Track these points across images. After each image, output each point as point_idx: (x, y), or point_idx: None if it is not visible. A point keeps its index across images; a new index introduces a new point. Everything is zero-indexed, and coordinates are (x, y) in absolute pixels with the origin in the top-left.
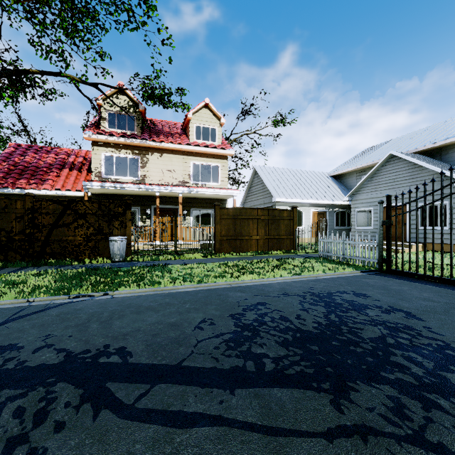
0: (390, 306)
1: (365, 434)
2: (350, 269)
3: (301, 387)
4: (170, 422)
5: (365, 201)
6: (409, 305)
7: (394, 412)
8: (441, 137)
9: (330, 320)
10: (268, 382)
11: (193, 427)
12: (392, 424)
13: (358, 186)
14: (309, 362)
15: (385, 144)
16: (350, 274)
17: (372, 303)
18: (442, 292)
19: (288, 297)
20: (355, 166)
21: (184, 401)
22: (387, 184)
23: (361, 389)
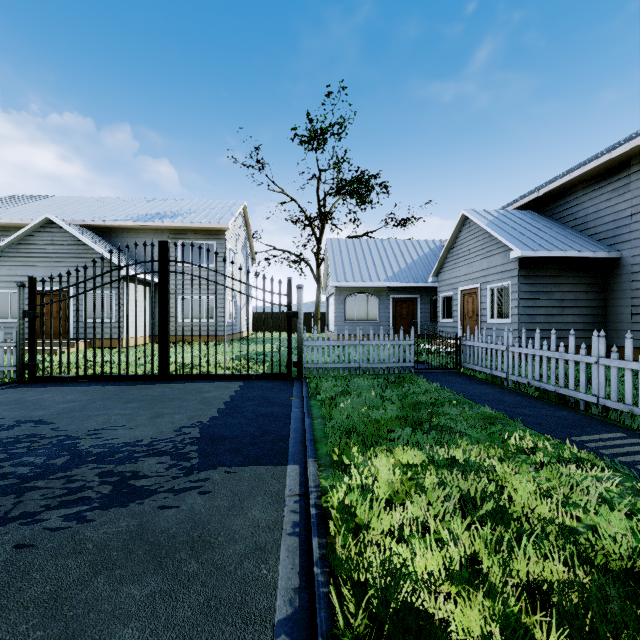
0: (18, 421)
1: None
2: None
3: None
4: None
5: (7, 279)
6: (45, 412)
7: None
8: (111, 216)
9: None
10: None
11: None
12: None
13: None
14: None
15: (45, 200)
16: None
17: None
18: (90, 390)
19: None
20: None
21: None
22: (43, 259)
23: None
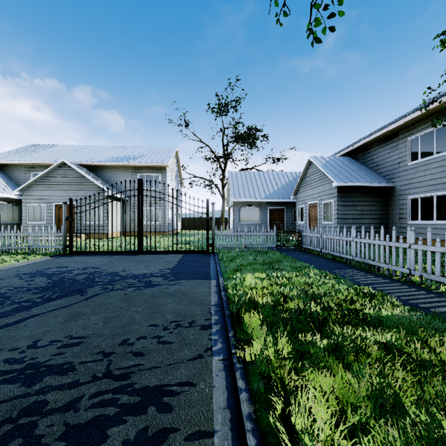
0: (84, 267)
1: (97, 295)
2: (40, 256)
3: (64, 297)
4: (7, 326)
5: (39, 198)
6: (93, 265)
7: (103, 289)
8: (97, 159)
9: (54, 280)
10: (46, 302)
11: (24, 321)
12: (104, 291)
13: (31, 182)
14: (60, 292)
15: (53, 147)
16: (43, 259)
17: (73, 268)
18: (105, 257)
19: (4, 280)
20: (24, 161)
21: (3, 322)
22: (59, 185)
23: (89, 289)
